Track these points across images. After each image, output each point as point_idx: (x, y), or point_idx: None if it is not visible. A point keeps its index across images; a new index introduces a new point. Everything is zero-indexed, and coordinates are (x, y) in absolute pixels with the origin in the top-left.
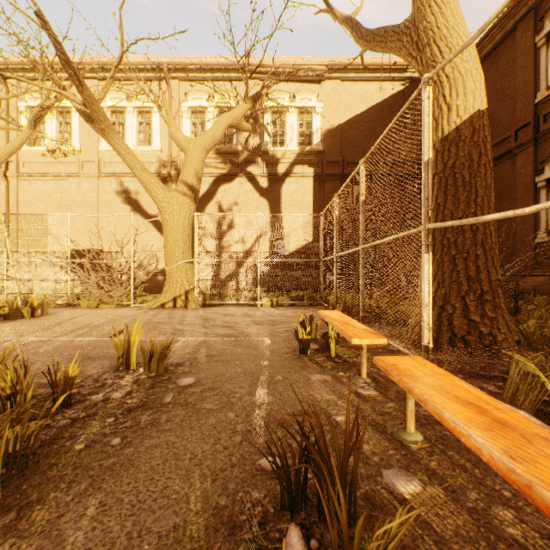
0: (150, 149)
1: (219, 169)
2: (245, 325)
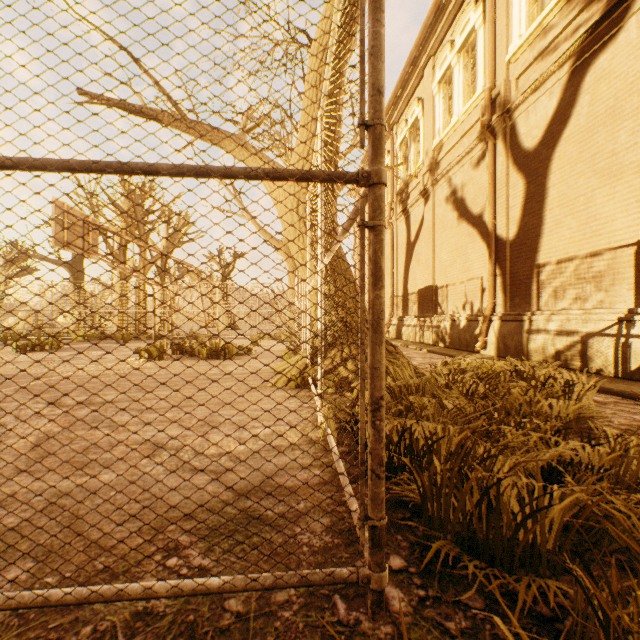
0: (471, 101)
1: (578, 30)
2: None
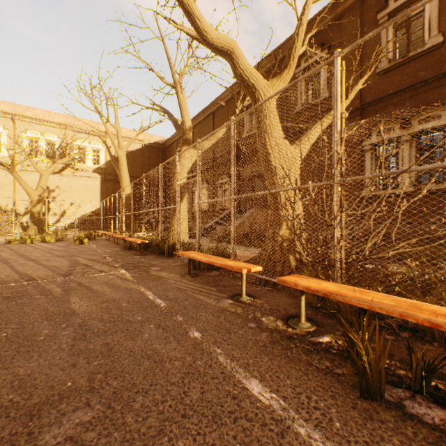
0: (1, 154)
1: None
2: None
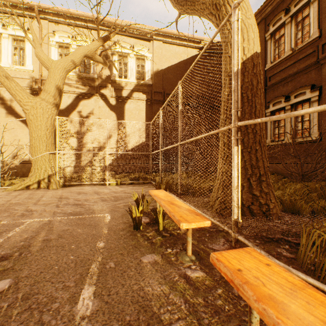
0: (24, 68)
1: (80, 89)
2: (92, 202)
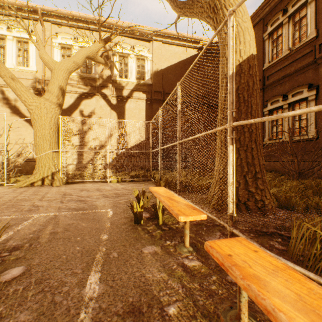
0: (27, 69)
1: (82, 89)
2: (95, 198)
